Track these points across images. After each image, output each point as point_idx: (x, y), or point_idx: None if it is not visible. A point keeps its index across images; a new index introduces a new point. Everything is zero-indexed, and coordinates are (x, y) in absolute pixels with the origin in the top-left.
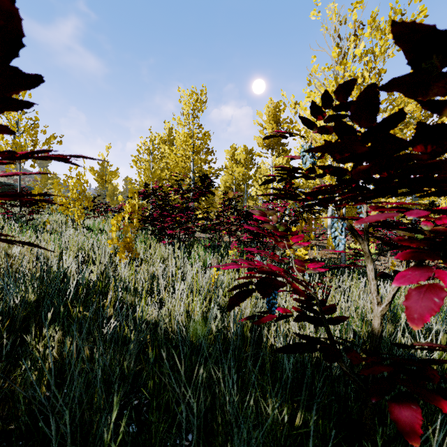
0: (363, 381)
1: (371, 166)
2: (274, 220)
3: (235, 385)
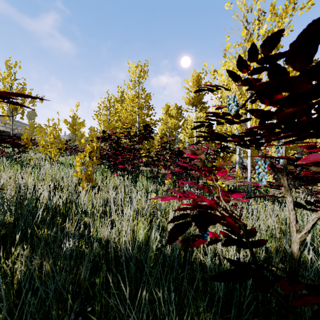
0: (284, 299)
1: (296, 110)
2: (203, 158)
3: (173, 306)
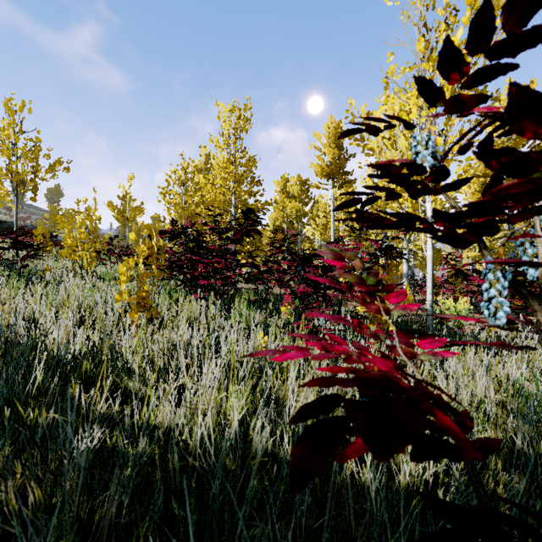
0: None
1: None
2: (358, 267)
3: None
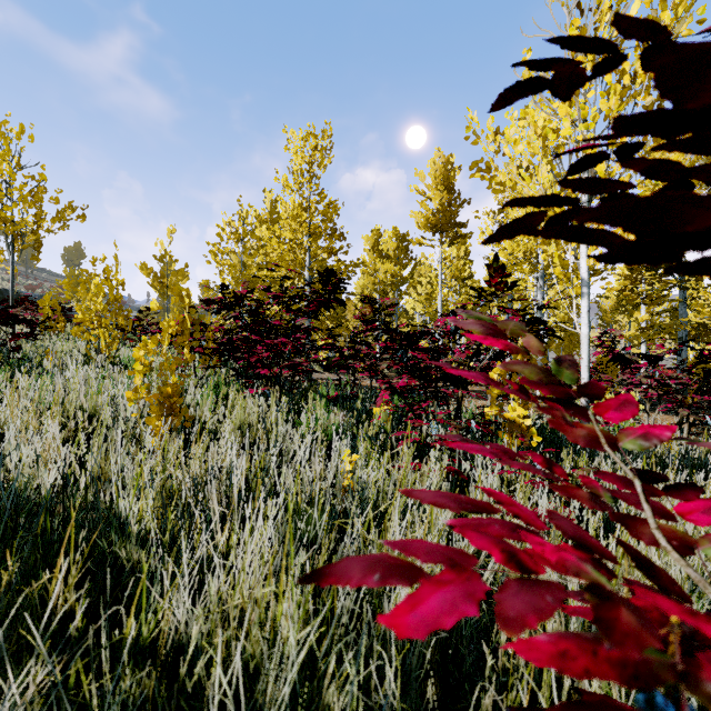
0: None
1: None
2: (535, 349)
3: None
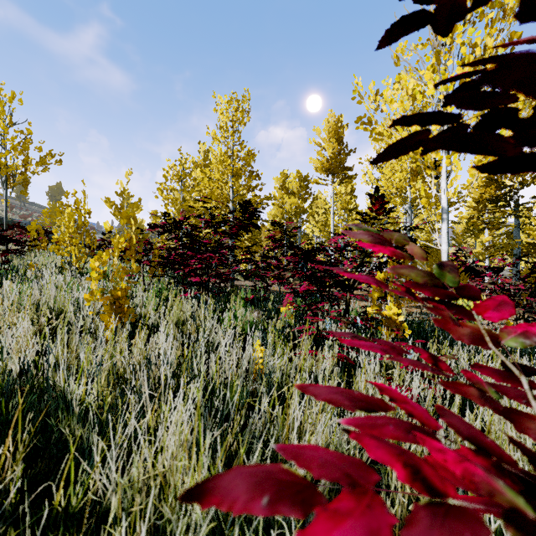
0: None
1: None
2: (418, 255)
3: None
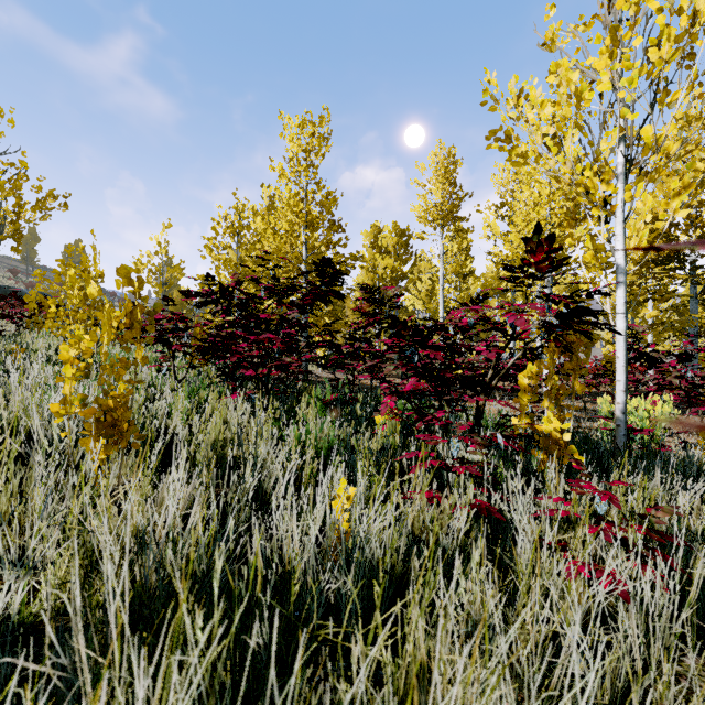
0: None
1: None
2: None
3: None
